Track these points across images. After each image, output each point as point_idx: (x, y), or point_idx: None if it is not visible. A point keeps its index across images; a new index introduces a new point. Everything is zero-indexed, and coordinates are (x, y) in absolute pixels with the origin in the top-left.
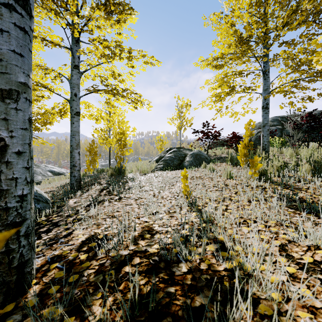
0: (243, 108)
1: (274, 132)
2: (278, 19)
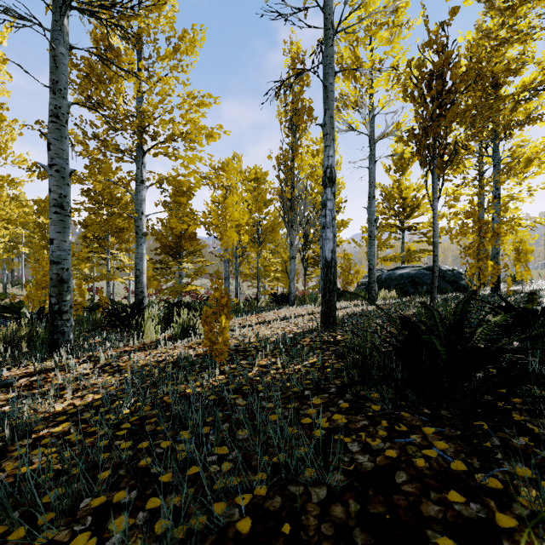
0: None
1: None
2: None
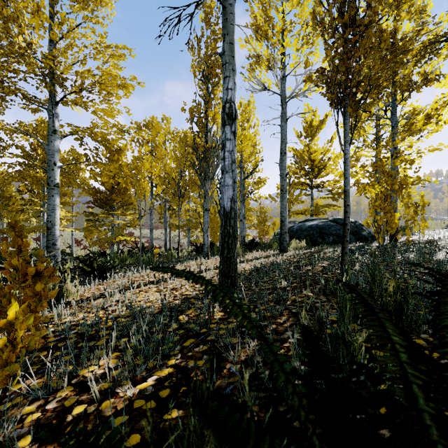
0: None
1: None
2: None
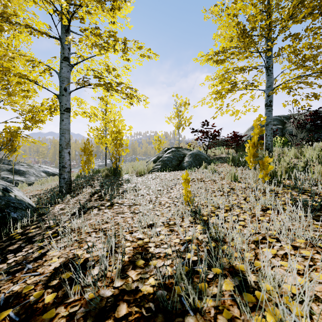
0: (244, 107)
1: (276, 131)
2: (284, 10)
